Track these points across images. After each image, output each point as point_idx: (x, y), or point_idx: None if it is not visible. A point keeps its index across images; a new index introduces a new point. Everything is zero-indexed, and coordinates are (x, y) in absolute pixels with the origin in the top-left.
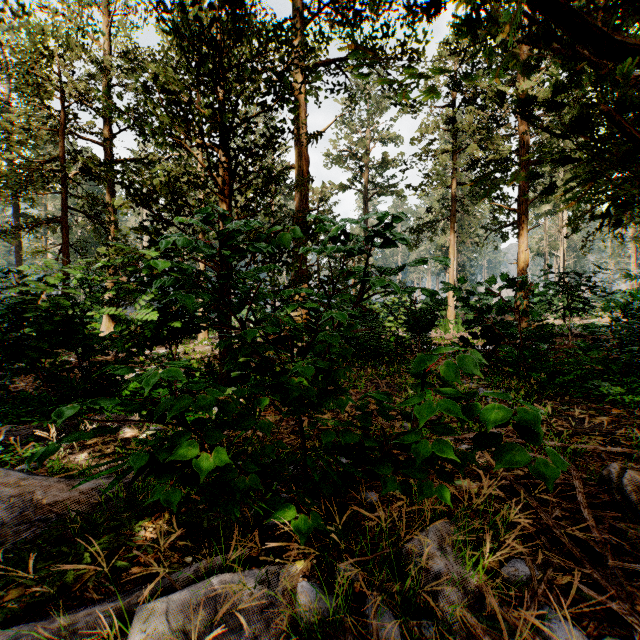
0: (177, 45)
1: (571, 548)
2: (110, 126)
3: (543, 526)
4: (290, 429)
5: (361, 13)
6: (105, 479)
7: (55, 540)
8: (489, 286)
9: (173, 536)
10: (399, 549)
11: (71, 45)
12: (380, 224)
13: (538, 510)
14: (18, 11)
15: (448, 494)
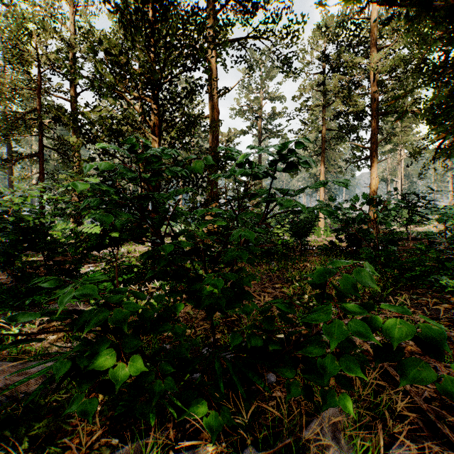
0: (118, 20)
1: (446, 433)
2: (75, 87)
3: (415, 407)
4: (204, 315)
5: (257, 5)
6: (52, 362)
7: (3, 421)
8: (353, 203)
9: (94, 435)
10: (297, 436)
11: (45, 27)
12: (284, 149)
13: (411, 394)
14: (8, 4)
15: (351, 405)
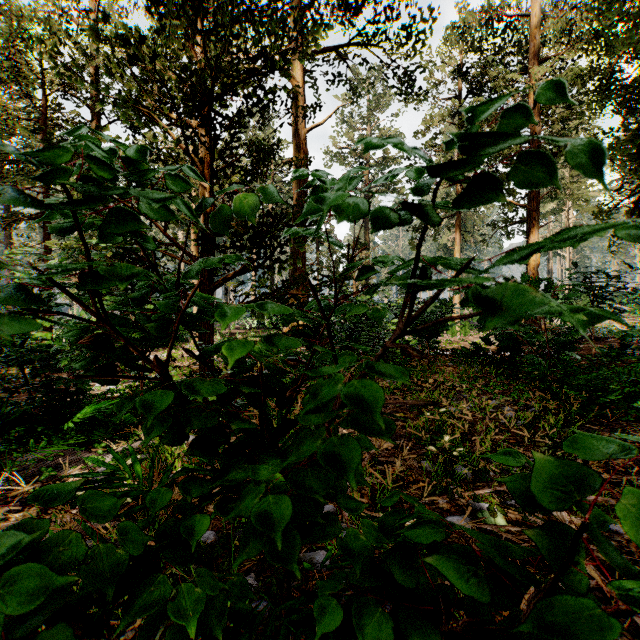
0: None
1: None
2: (99, 118)
3: None
4: None
5: None
6: None
7: None
8: None
9: None
10: None
11: (52, 28)
12: None
13: None
14: None
15: None
